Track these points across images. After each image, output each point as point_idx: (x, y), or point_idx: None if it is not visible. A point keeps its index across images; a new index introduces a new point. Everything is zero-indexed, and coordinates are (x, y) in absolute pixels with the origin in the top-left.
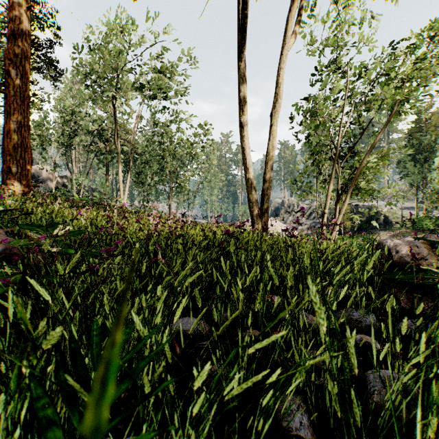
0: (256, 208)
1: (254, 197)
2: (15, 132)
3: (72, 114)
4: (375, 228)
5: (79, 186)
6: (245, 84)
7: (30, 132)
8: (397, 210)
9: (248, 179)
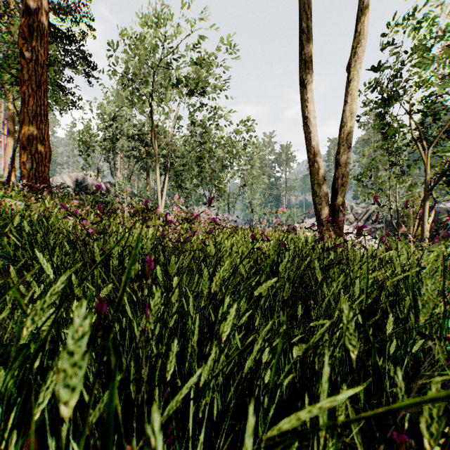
0: (326, 204)
1: (323, 188)
2: (29, 122)
3: (113, 118)
4: None
5: (121, 191)
6: (308, 21)
7: (48, 123)
8: None
9: (313, 162)
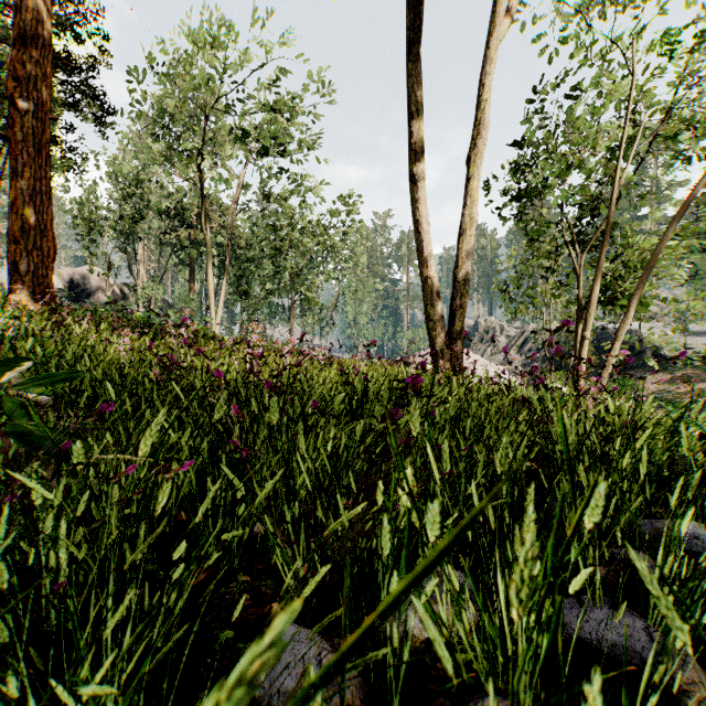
0: (442, 330)
1: (438, 310)
2: (25, 203)
3: (135, 183)
4: (637, 367)
5: (147, 299)
6: (420, 103)
7: (51, 204)
8: (675, 338)
9: (426, 278)
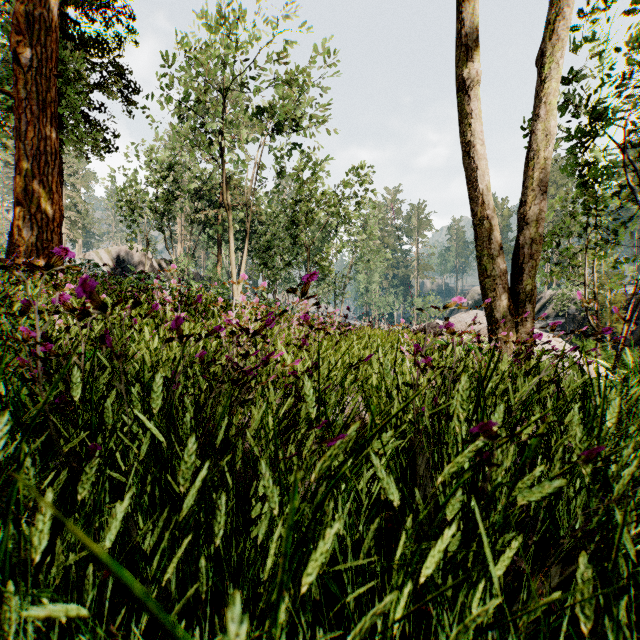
0: (503, 290)
1: (498, 263)
2: (28, 164)
3: (168, 167)
4: None
5: (181, 272)
6: None
7: (58, 166)
8: None
9: (481, 219)
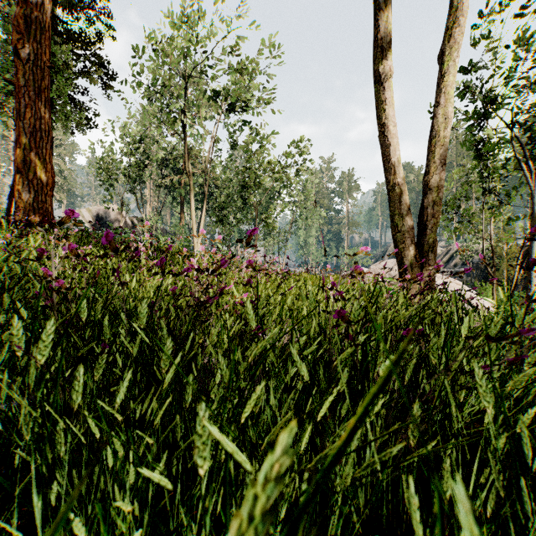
0: (411, 242)
1: (406, 220)
2: (26, 139)
3: (139, 140)
4: None
5: (150, 228)
6: None
7: (50, 141)
8: None
9: (393, 185)
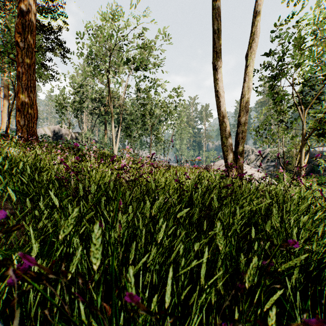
0: (231, 151)
1: (229, 140)
2: (23, 92)
3: (80, 86)
4: None
5: (86, 139)
6: (219, 25)
7: (35, 92)
8: None
9: (222, 122)
